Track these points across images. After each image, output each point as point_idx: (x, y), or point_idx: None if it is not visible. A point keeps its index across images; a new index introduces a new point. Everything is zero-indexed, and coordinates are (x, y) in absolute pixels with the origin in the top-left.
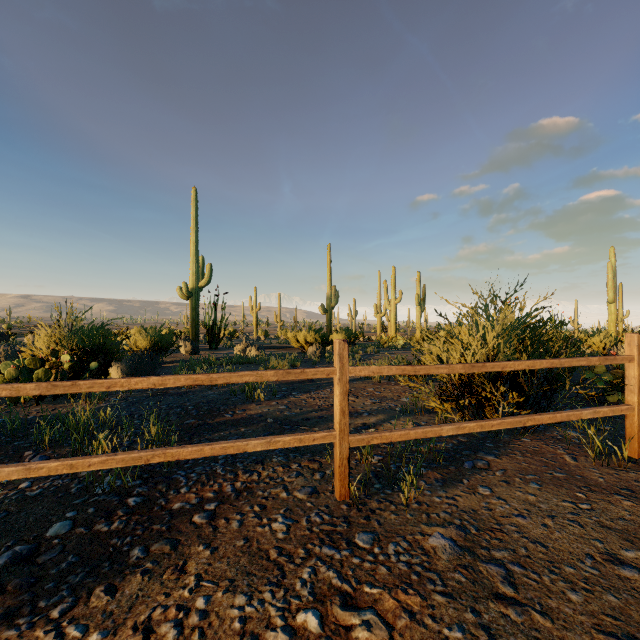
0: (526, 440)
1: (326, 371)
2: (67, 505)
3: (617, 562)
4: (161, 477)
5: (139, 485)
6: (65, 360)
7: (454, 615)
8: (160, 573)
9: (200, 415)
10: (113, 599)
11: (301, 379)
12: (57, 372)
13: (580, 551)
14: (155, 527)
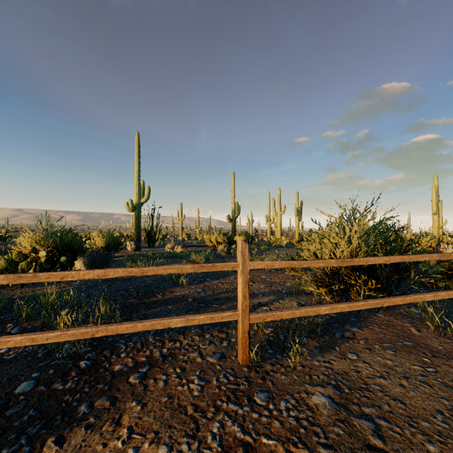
0: (380, 315)
1: (231, 265)
2: (33, 367)
3: None
4: (107, 344)
5: (89, 351)
6: (42, 255)
7: None
8: (100, 426)
9: (139, 296)
10: (61, 449)
11: None
12: (36, 264)
13: (432, 407)
14: (99, 386)
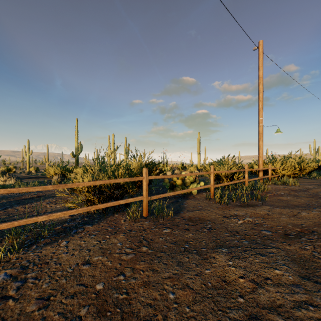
0: (116, 215)
1: None
2: None
3: (85, 263)
4: None
5: None
6: None
7: None
8: None
9: None
10: None
11: (32, 196)
12: None
13: (75, 263)
14: None
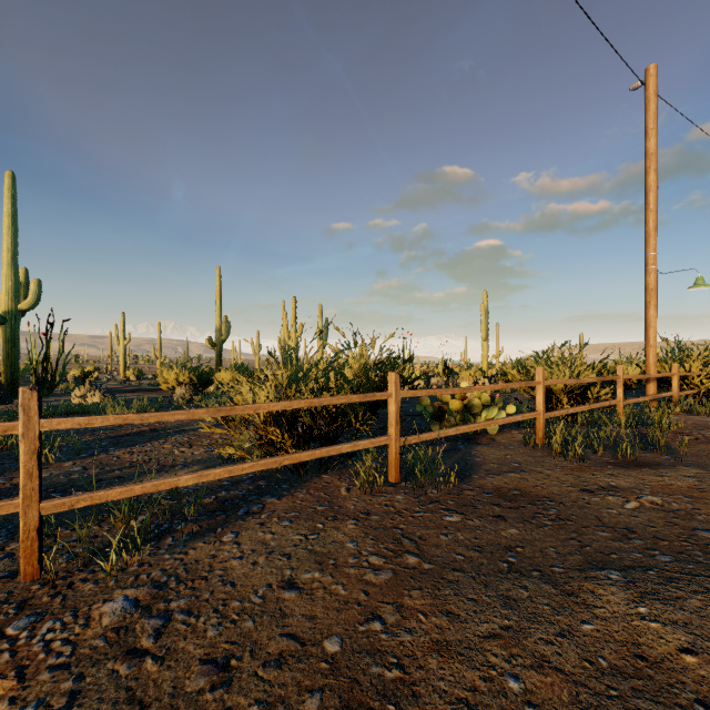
0: (325, 477)
1: (2, 427)
2: None
3: (287, 586)
4: None
5: None
6: None
7: (47, 689)
8: None
9: None
10: None
11: (141, 430)
12: None
13: (264, 583)
14: None
